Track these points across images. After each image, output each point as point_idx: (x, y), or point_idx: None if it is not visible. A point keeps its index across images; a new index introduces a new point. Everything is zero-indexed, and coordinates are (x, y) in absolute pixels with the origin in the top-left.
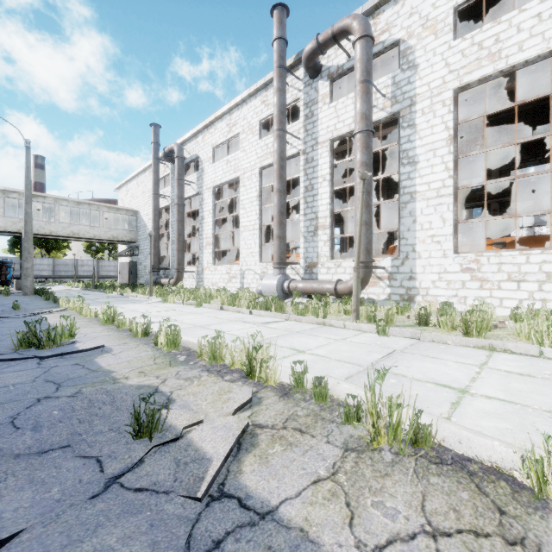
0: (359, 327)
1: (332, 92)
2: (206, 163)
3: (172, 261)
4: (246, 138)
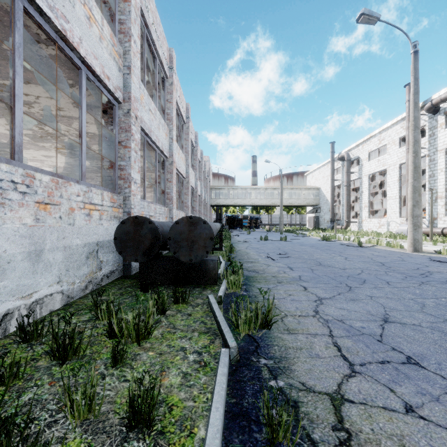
0: (428, 243)
1: (446, 122)
2: (364, 161)
3: (342, 216)
4: (390, 147)
